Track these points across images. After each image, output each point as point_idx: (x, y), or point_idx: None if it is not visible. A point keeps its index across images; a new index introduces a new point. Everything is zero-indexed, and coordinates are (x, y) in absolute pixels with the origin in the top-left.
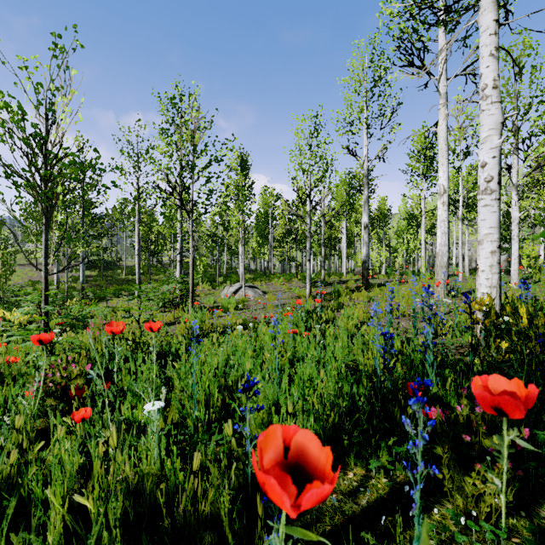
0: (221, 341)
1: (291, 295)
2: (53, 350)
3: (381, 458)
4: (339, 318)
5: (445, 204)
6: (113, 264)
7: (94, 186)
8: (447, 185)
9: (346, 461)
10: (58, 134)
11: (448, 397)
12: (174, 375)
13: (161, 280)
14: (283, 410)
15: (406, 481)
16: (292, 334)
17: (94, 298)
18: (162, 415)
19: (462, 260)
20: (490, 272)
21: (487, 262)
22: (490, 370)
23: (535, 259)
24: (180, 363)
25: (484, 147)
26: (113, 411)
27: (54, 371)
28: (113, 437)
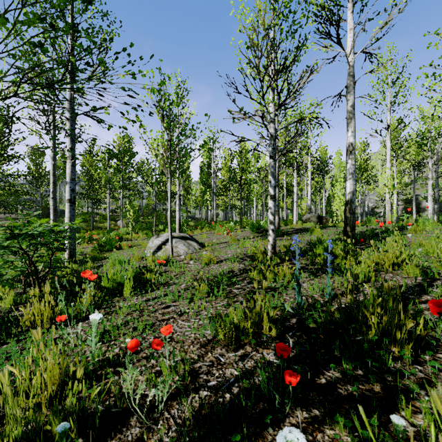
0: None
1: (240, 253)
2: None
3: None
4: None
5: None
6: (62, 212)
7: None
8: None
9: None
10: None
11: None
12: None
13: (105, 228)
14: None
15: None
16: None
17: None
18: None
19: None
20: None
21: None
22: None
23: None
24: None
25: None
26: None
27: None
28: None
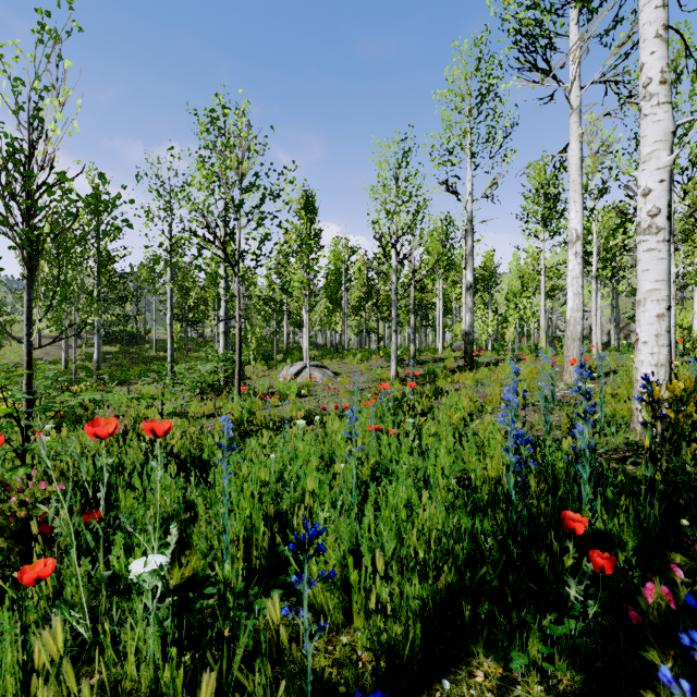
0: (276, 441)
1: (371, 378)
2: (2, 463)
3: (529, 648)
4: (437, 408)
5: (579, 255)
6: (140, 337)
7: (99, 225)
8: (581, 229)
9: (469, 650)
10: (45, 150)
11: (622, 535)
12: (199, 499)
13: (202, 358)
14: (365, 562)
15: (575, 691)
16: (375, 431)
17: (114, 381)
18: (161, 579)
19: (590, 332)
20: (655, 345)
21: (652, 330)
22: (683, 492)
23: (689, 330)
24: (212, 476)
25: (648, 167)
26: (108, 552)
27: (12, 494)
28: (57, 637)
